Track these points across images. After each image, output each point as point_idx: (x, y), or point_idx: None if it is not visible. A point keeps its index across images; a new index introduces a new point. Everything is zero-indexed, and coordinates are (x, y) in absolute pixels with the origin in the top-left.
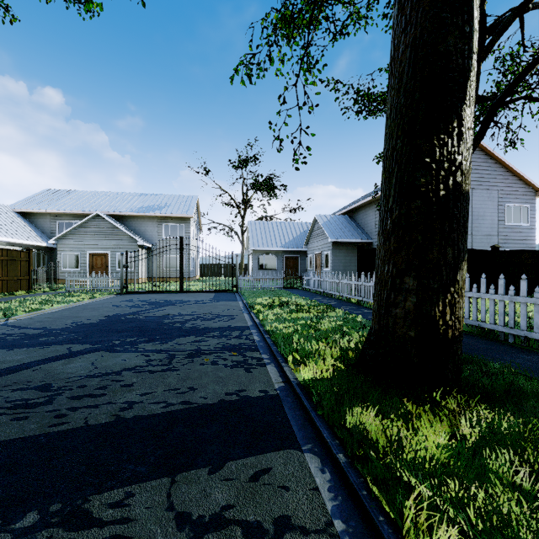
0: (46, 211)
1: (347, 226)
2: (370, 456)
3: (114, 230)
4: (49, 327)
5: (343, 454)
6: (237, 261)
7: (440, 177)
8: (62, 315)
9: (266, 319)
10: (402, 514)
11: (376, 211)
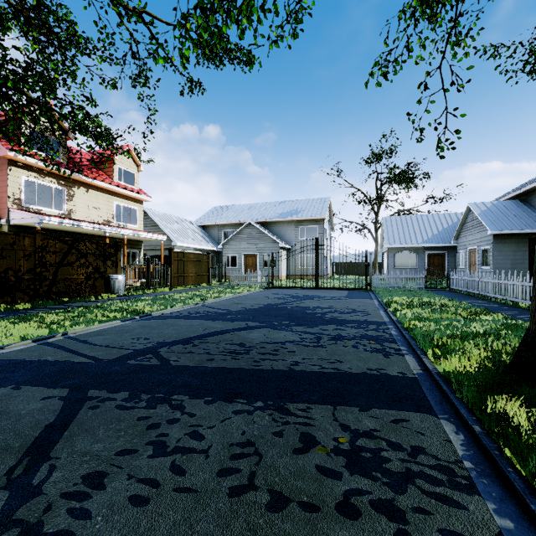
0: (216, 224)
1: (517, 214)
2: (509, 434)
3: (261, 235)
4: (229, 309)
5: (479, 426)
6: (370, 259)
7: None
8: (234, 302)
9: (404, 317)
10: (535, 477)
11: None
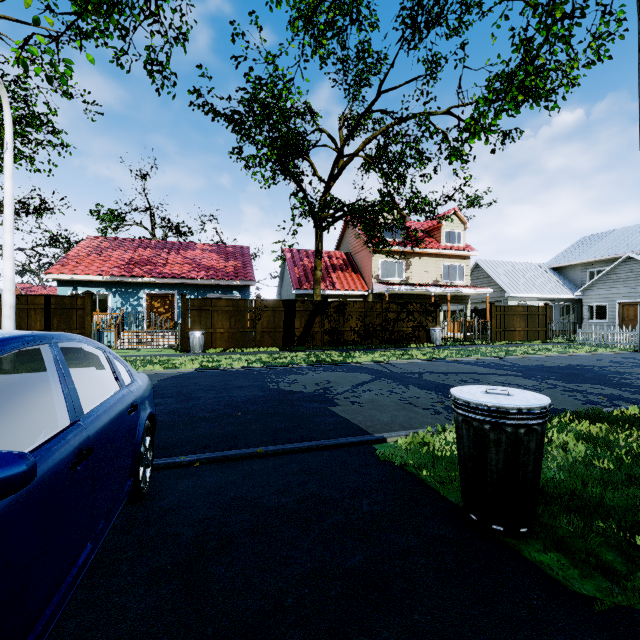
0: (576, 263)
1: None
2: None
3: None
4: (518, 363)
5: None
6: None
7: None
8: (539, 359)
9: None
10: None
11: None
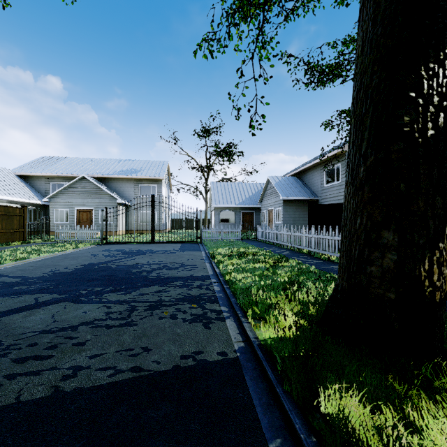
0: (41, 174)
1: (296, 186)
2: None
3: (98, 190)
4: (27, 275)
5: None
6: (200, 216)
7: (428, 114)
8: (44, 264)
9: (226, 269)
10: None
11: (321, 173)
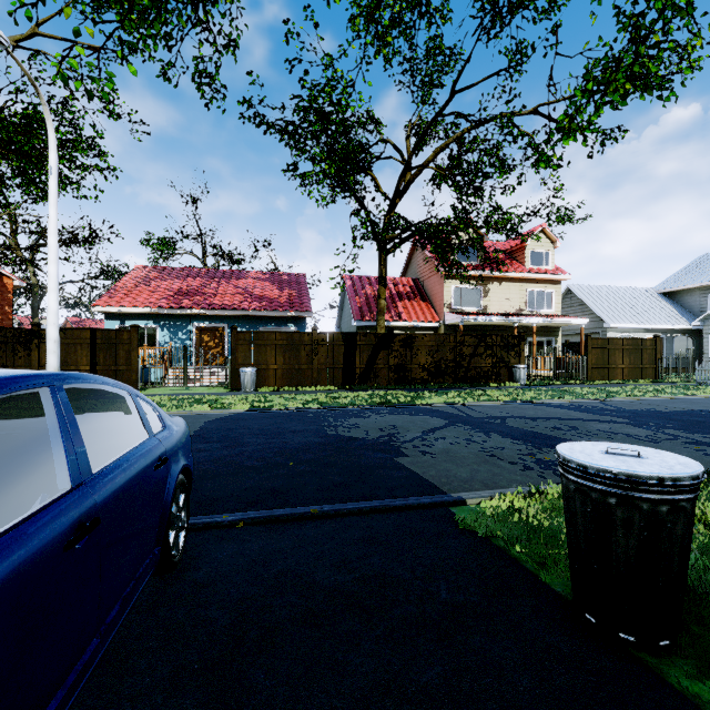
0: (693, 286)
1: None
2: None
3: None
4: (623, 407)
5: None
6: None
7: None
8: (650, 402)
9: None
10: None
11: None
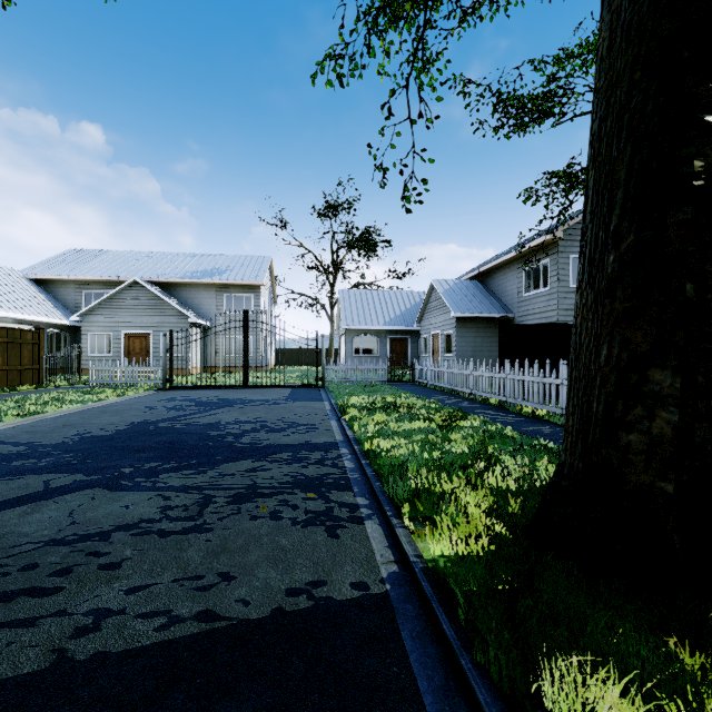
0: (69, 278)
1: (477, 296)
2: None
3: (158, 302)
4: (38, 441)
5: None
6: (323, 344)
7: None
8: (68, 422)
9: (364, 431)
10: None
11: (518, 274)
